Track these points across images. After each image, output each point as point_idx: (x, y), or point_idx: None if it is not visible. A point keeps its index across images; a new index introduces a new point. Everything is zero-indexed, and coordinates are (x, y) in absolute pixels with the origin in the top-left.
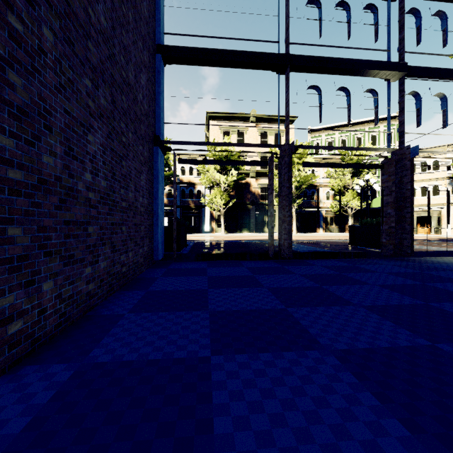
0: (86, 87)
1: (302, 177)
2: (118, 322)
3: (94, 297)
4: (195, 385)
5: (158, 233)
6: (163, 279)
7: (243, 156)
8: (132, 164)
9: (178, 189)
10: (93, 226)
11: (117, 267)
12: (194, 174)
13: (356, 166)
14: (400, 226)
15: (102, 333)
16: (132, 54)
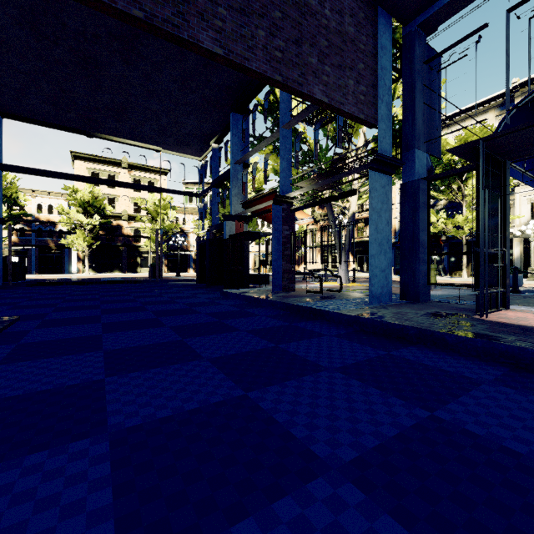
0: None
1: (166, 225)
2: None
3: None
4: (1, 296)
5: None
6: None
7: (114, 199)
8: None
9: (34, 227)
10: None
11: None
12: (54, 213)
13: (134, 236)
14: (157, 267)
15: None
16: None
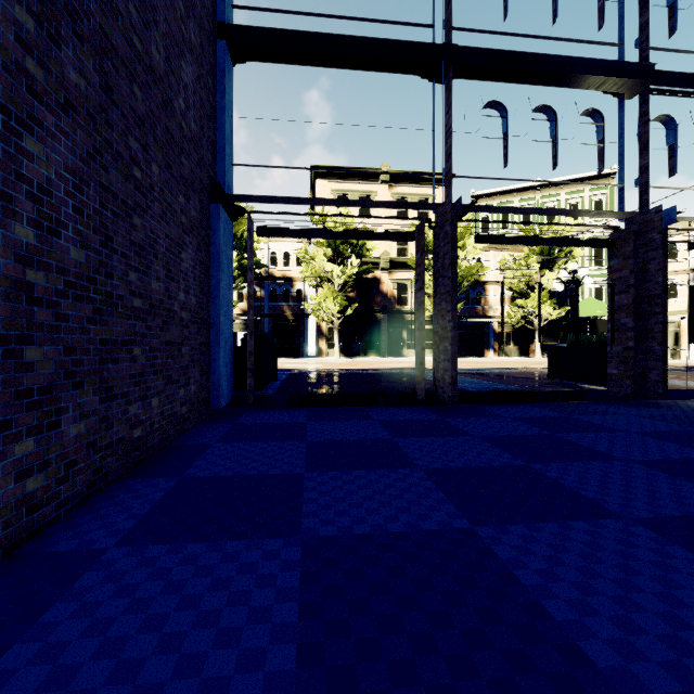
0: (17, 25)
1: (463, 268)
2: (78, 579)
3: (45, 505)
4: None
5: (219, 360)
6: (220, 448)
7: None
8: (158, 227)
9: (266, 287)
10: (40, 347)
11: (117, 430)
12: (291, 264)
13: (567, 243)
14: (642, 346)
15: (18, 625)
16: (158, 14)
